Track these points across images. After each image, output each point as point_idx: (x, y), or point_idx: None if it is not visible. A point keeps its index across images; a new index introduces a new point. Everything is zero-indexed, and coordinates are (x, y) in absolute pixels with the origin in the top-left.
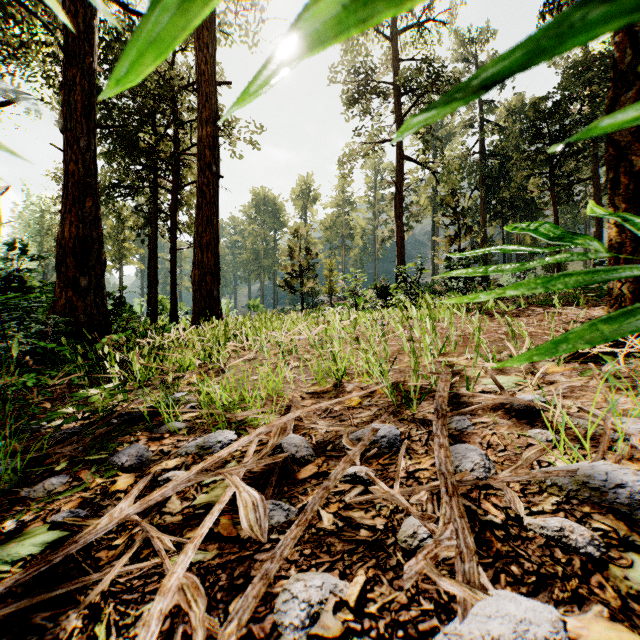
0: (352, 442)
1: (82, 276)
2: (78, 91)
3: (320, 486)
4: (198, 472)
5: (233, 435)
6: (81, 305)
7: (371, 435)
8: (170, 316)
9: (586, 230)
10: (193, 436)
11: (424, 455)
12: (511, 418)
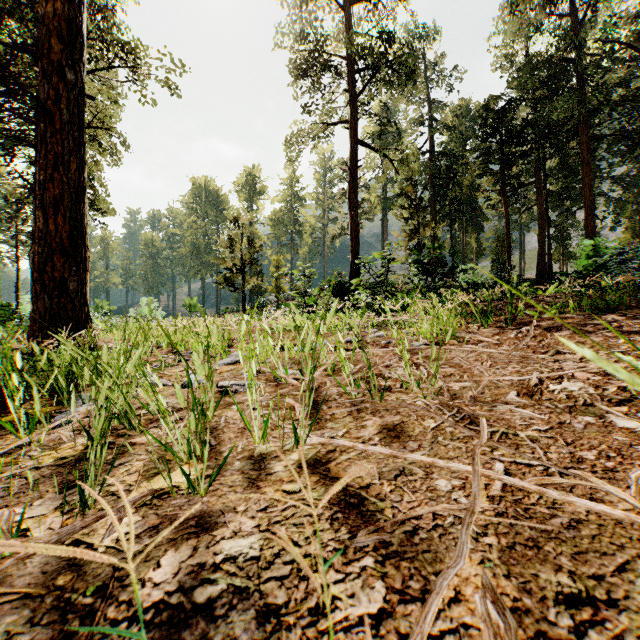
0: None
1: None
2: None
3: None
4: None
5: None
6: None
7: None
8: None
9: (521, 236)
10: None
11: None
12: None
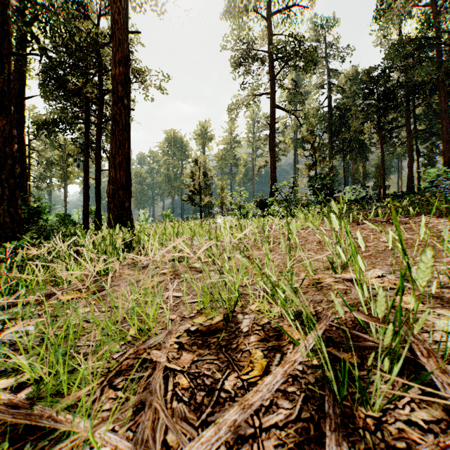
0: None
1: None
2: None
3: None
4: None
5: None
6: None
7: None
8: (95, 223)
9: (399, 163)
10: None
11: None
12: None
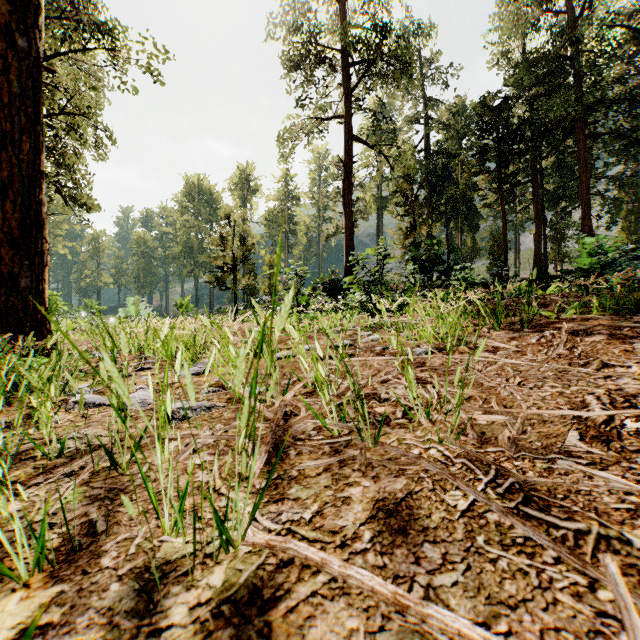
0: None
1: None
2: None
3: None
4: None
5: None
6: None
7: None
8: None
9: (516, 236)
10: None
11: None
12: None
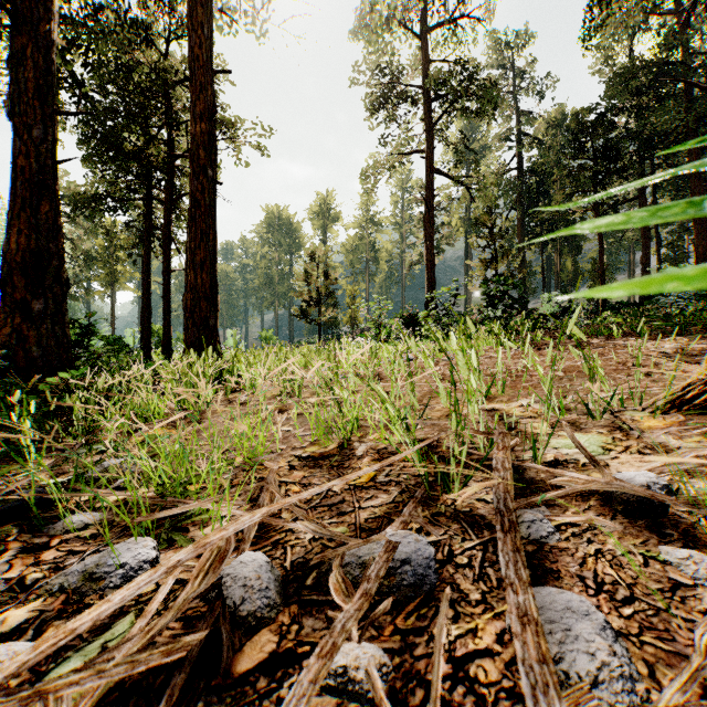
0: (346, 584)
1: (36, 298)
2: (31, 67)
3: (271, 700)
4: (2, 684)
5: (150, 550)
6: (34, 335)
7: (383, 563)
8: (162, 349)
9: (631, 256)
10: (98, 543)
11: (481, 607)
12: (616, 515)
